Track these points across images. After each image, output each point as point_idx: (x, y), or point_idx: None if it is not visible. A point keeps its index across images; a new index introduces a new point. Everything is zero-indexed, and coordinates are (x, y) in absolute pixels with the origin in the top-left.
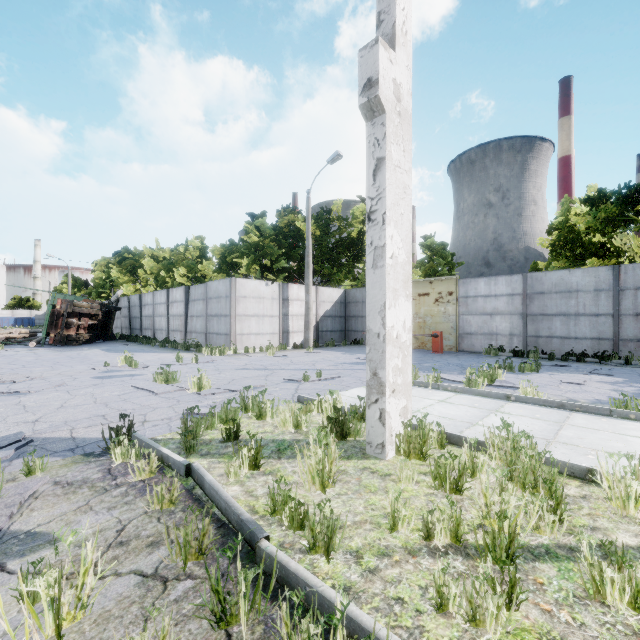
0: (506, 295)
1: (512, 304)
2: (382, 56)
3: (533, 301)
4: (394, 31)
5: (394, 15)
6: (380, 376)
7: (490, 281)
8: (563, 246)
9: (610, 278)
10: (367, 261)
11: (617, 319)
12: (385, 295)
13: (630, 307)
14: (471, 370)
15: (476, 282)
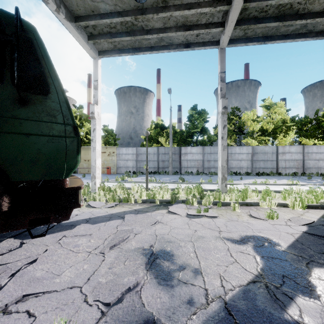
0: (131, 154)
1: (133, 157)
2: (95, 108)
3: (139, 156)
4: (97, 101)
5: (97, 97)
6: (94, 175)
7: (127, 149)
8: (148, 139)
9: (157, 150)
10: (91, 150)
11: (158, 162)
12: (96, 157)
13: (161, 159)
14: (117, 176)
15: (122, 149)
